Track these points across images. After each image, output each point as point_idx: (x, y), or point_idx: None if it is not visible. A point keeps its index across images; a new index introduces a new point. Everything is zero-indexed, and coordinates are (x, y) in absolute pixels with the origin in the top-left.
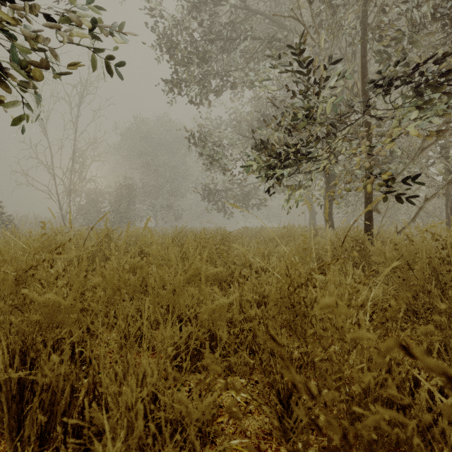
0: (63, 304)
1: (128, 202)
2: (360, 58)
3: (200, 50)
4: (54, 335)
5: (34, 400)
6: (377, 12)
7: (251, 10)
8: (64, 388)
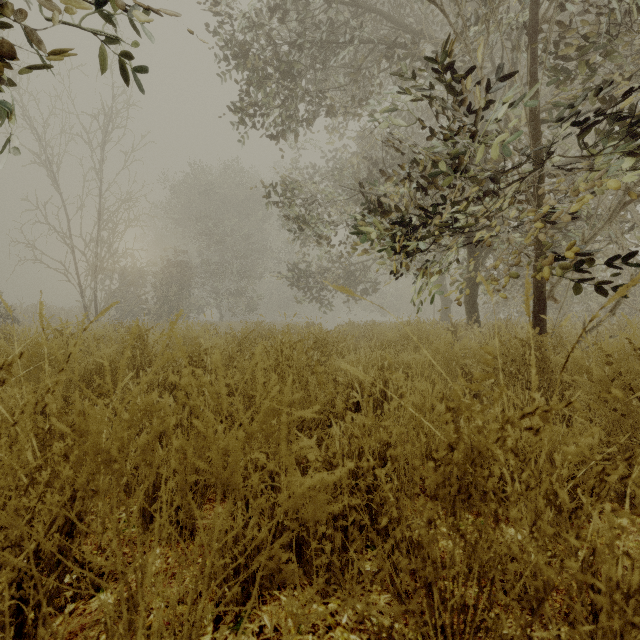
0: None
1: (180, 286)
2: (528, 65)
3: (283, 61)
4: None
5: None
6: None
7: (358, 3)
8: None
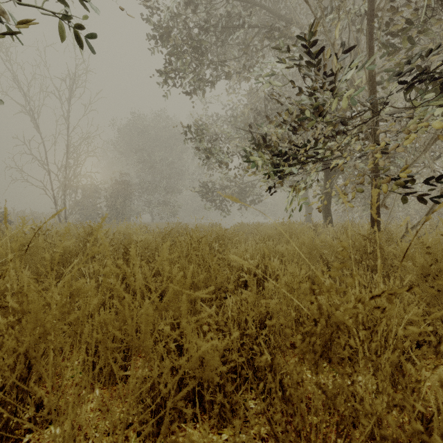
0: None
1: (124, 198)
2: (367, 40)
3: (194, 40)
4: None
5: None
6: None
7: None
8: None
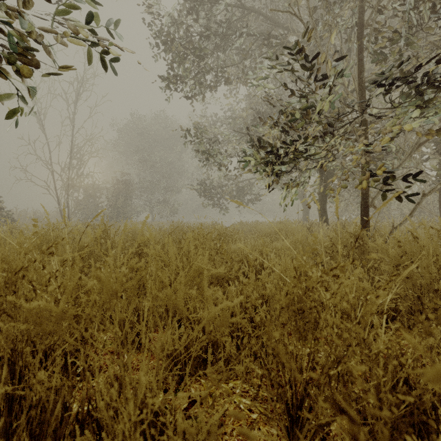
0: (55, 310)
1: (125, 197)
2: (357, 54)
3: (196, 47)
4: (43, 347)
5: (22, 417)
6: (373, 8)
7: (246, 8)
8: (56, 399)
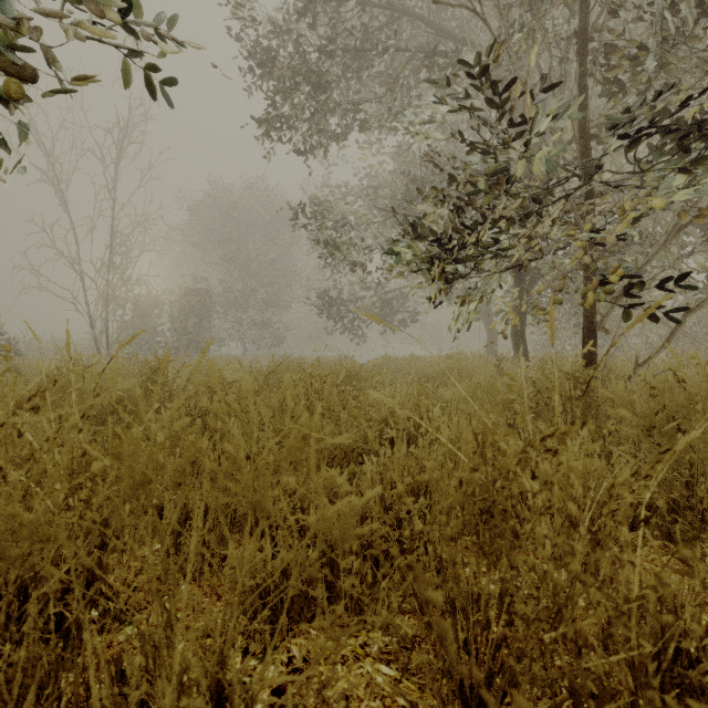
0: (24, 516)
1: (199, 316)
2: (577, 78)
3: (313, 71)
4: None
5: None
6: (604, 2)
7: (394, 7)
8: None
